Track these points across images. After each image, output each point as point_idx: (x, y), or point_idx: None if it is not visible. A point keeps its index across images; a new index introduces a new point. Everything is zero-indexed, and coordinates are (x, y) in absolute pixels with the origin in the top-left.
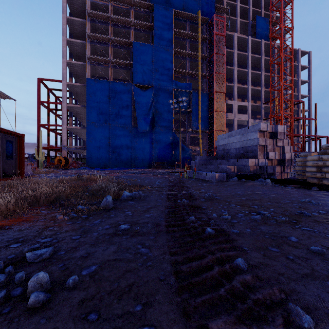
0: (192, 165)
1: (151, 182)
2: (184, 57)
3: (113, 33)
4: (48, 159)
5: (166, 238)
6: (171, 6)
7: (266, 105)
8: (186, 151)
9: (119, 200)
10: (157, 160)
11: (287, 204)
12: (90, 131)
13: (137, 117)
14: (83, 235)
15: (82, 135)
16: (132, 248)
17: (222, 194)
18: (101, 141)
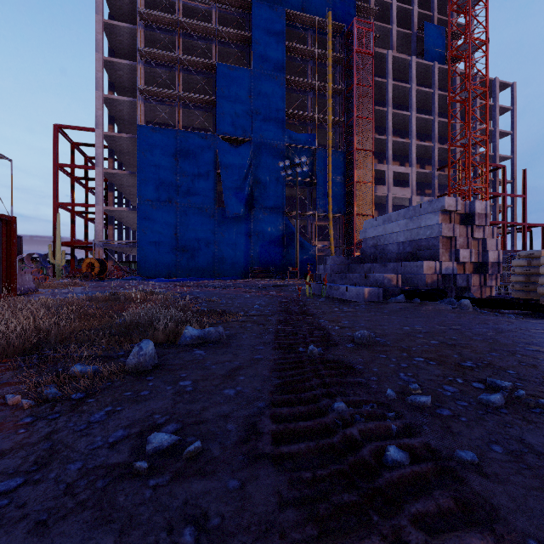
0: (318, 274)
1: (246, 304)
2: (304, 92)
3: (183, 48)
4: (71, 263)
5: (274, 489)
6: (282, 5)
7: (441, 173)
8: (308, 249)
9: (175, 346)
10: (257, 264)
11: (536, 358)
12: (144, 216)
13: (224, 192)
14: (35, 472)
15: (131, 223)
16: (162, 543)
17: (385, 330)
18: (162, 232)
